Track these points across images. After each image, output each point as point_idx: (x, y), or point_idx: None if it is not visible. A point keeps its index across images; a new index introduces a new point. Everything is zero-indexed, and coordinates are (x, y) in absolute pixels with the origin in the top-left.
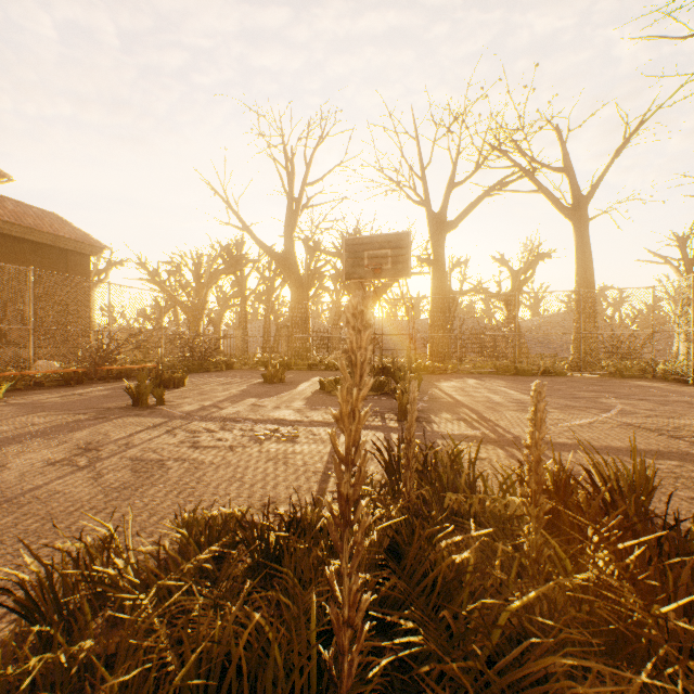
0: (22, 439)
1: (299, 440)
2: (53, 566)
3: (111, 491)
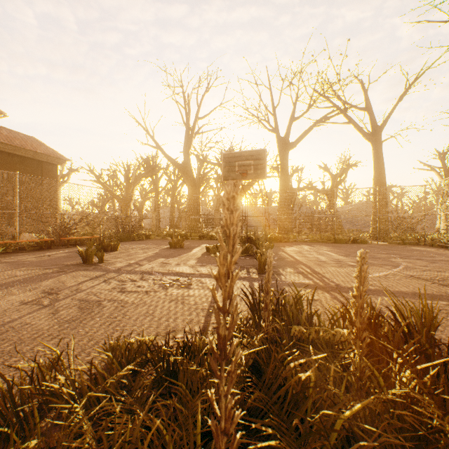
0: (7, 286)
1: (192, 287)
2: (14, 382)
3: (63, 323)
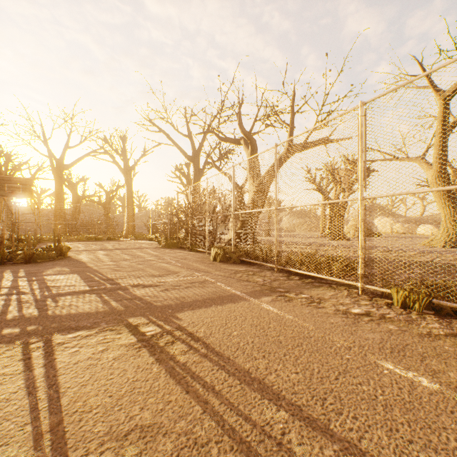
0: None
1: None
2: None
3: None
